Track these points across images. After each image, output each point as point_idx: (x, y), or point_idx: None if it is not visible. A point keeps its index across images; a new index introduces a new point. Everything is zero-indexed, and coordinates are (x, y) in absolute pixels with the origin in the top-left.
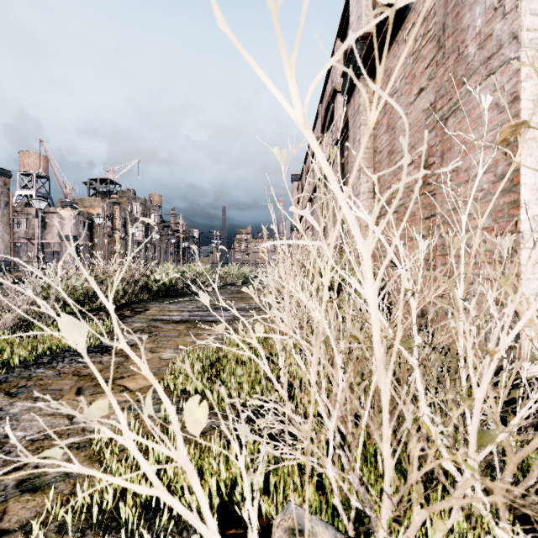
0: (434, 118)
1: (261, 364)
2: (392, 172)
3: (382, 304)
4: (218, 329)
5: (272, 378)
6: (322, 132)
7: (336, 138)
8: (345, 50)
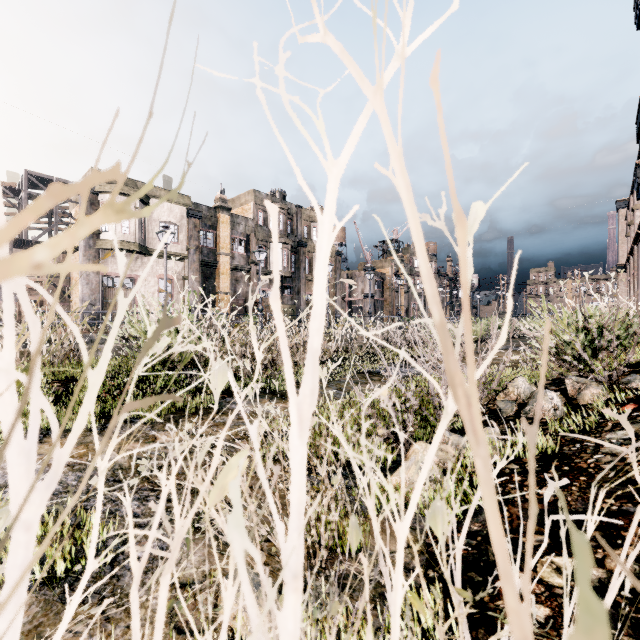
0: None
1: None
2: None
3: None
4: None
5: None
6: None
7: None
8: None
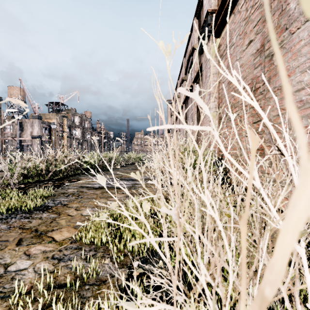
0: (259, 58)
1: (148, 237)
2: (230, 95)
3: (267, 192)
4: (111, 206)
5: (157, 249)
6: (185, 74)
7: (194, 76)
8: (199, 24)
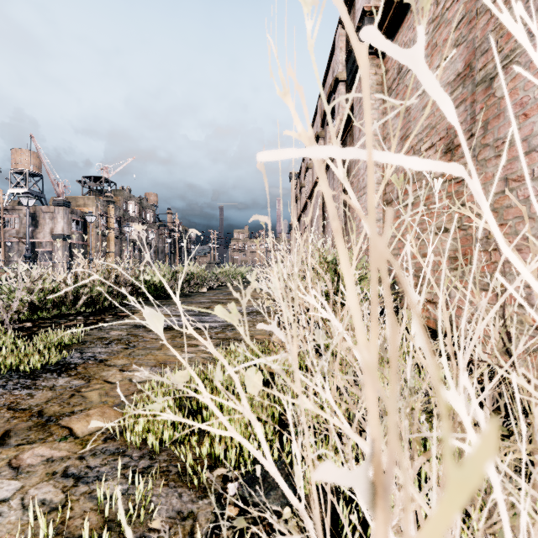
0: (462, 90)
1: (258, 454)
2: None
3: None
4: (174, 380)
5: (279, 481)
6: (322, 126)
7: (338, 130)
8: (347, 37)
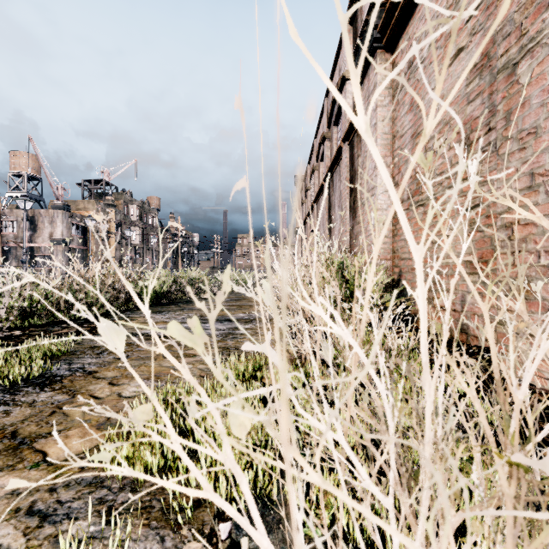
0: (479, 81)
1: (244, 522)
2: None
3: None
4: (133, 418)
5: None
6: (328, 127)
7: (345, 130)
8: (354, 34)
